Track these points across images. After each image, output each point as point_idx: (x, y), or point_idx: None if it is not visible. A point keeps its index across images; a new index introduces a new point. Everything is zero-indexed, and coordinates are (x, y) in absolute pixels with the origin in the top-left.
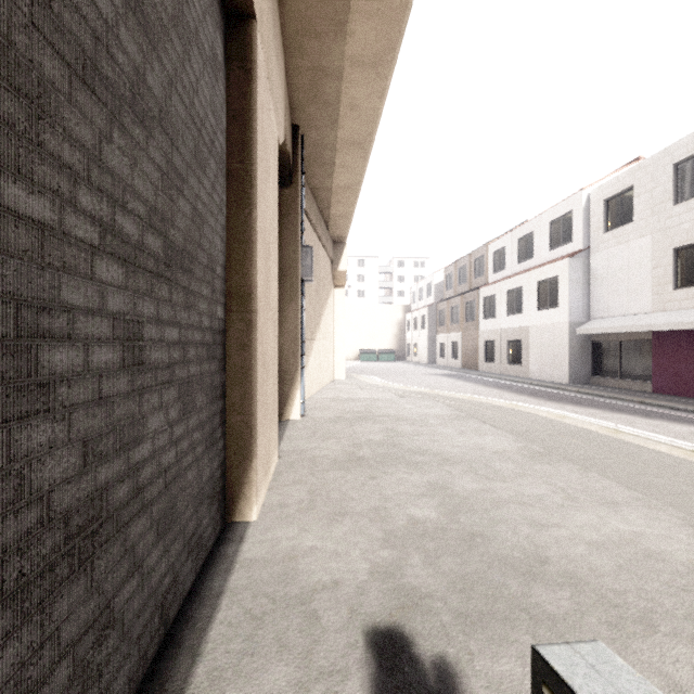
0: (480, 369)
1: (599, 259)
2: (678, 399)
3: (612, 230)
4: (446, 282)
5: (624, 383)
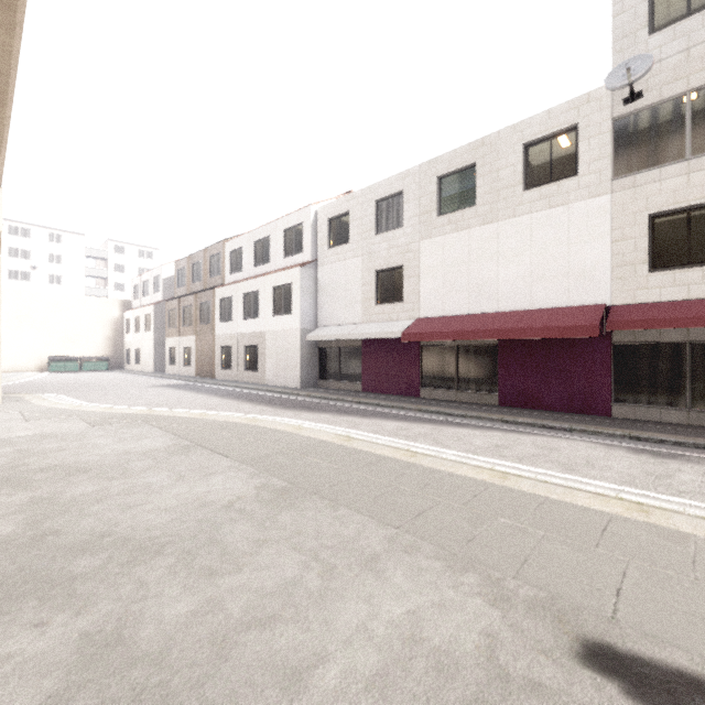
0: (217, 376)
1: (324, 272)
2: (379, 396)
3: (334, 247)
4: (177, 278)
5: (342, 384)
